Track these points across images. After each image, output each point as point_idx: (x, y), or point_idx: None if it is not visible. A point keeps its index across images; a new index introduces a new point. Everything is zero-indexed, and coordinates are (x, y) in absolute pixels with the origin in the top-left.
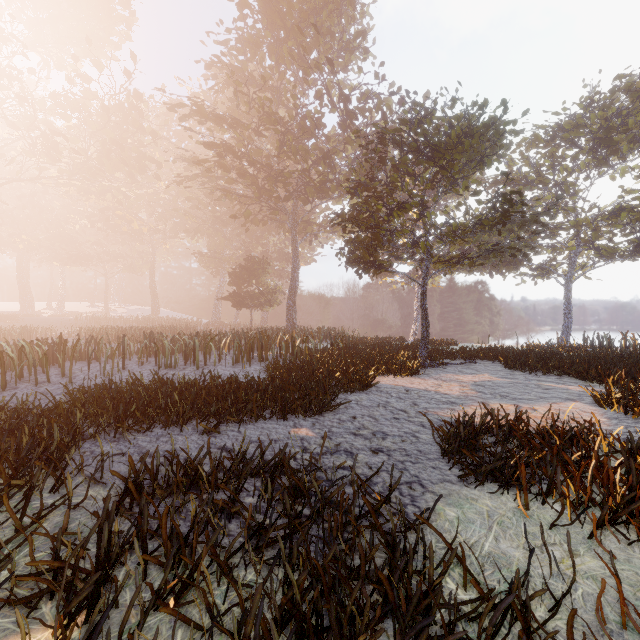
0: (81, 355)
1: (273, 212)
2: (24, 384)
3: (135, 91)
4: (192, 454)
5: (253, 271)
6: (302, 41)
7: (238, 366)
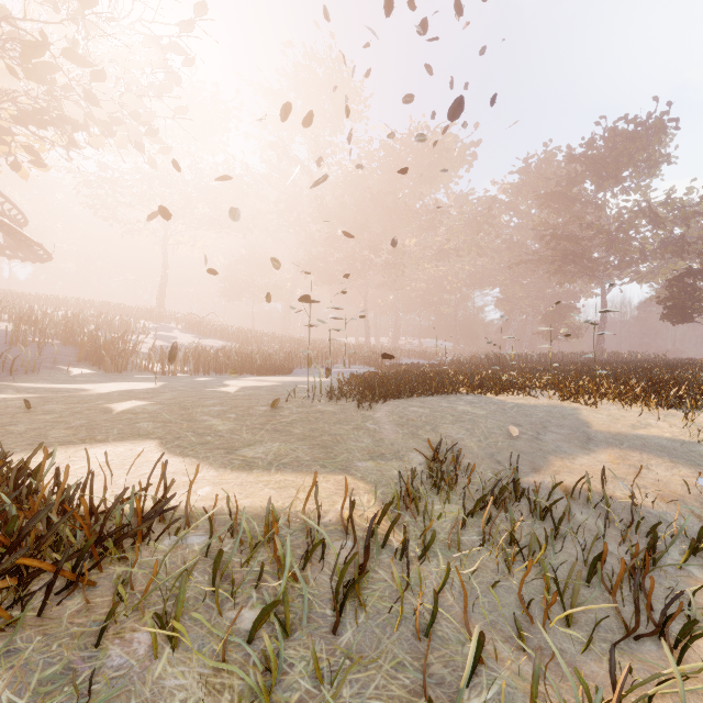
0: None
1: (590, 278)
2: None
3: (489, 214)
4: None
5: (562, 314)
6: (618, 175)
7: None
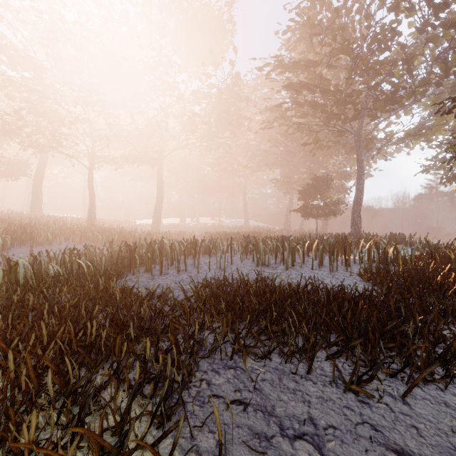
0: (206, 250)
1: (339, 134)
2: (172, 270)
3: (236, 73)
4: (351, 454)
5: (318, 188)
6: None
7: (323, 269)
